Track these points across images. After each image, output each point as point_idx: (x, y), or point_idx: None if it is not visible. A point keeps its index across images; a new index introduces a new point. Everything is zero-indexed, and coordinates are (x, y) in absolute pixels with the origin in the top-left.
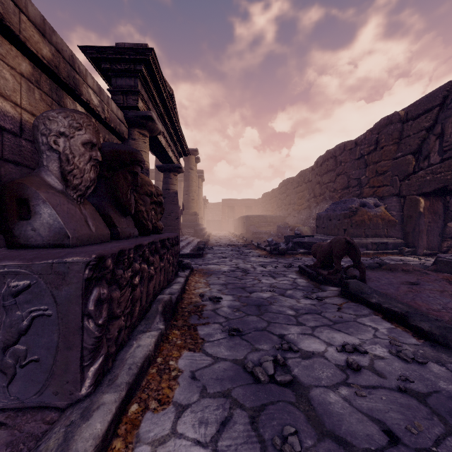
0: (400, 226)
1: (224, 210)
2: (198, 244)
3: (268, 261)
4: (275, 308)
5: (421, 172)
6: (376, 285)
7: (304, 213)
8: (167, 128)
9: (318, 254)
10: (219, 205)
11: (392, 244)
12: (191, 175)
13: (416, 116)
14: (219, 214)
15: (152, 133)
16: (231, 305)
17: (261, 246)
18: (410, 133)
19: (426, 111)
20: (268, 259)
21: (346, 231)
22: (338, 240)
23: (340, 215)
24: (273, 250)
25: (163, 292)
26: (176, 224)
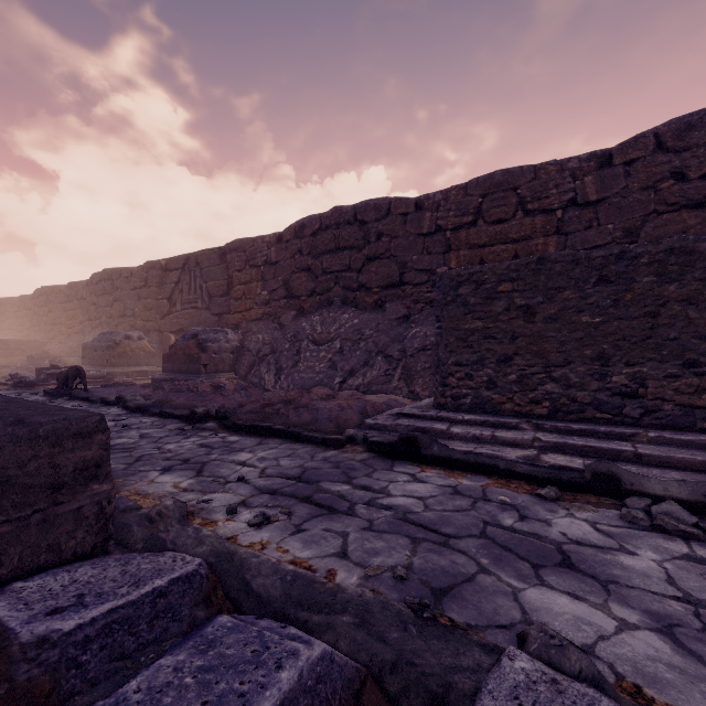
0: (159, 357)
1: None
2: None
3: (11, 393)
4: None
5: (172, 315)
6: (99, 394)
7: (75, 339)
8: None
9: (61, 379)
10: None
11: (151, 372)
12: None
13: (171, 270)
14: None
15: None
16: None
17: (0, 382)
18: (167, 282)
19: (176, 269)
20: (11, 391)
21: (109, 361)
22: (72, 368)
23: (104, 346)
24: (19, 383)
25: None
26: None
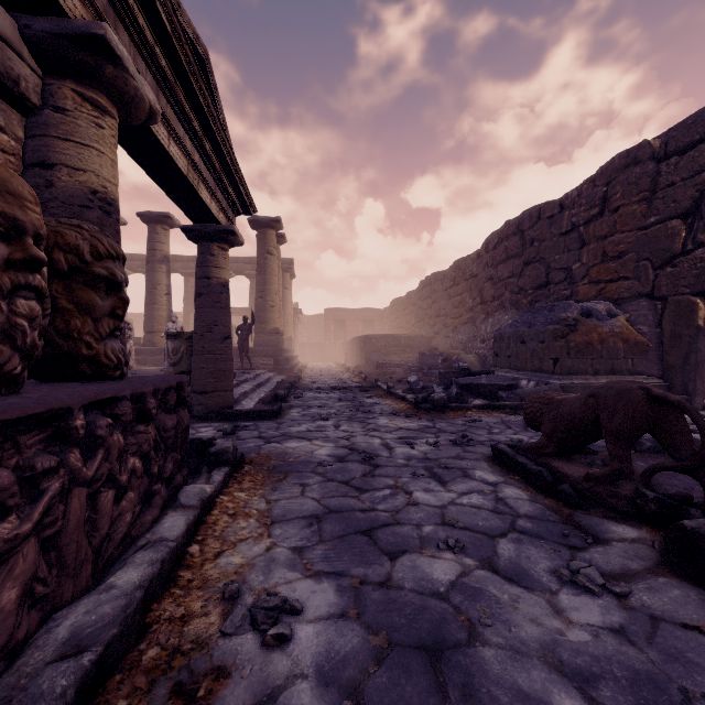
0: (655, 353)
1: (328, 326)
2: (276, 387)
3: (416, 428)
4: (499, 669)
5: (701, 251)
6: None
7: (463, 331)
8: (192, 131)
9: (550, 423)
10: (320, 318)
11: None
12: (269, 264)
13: (686, 147)
14: (320, 333)
15: (127, 107)
16: (329, 658)
17: (396, 392)
18: (675, 179)
19: None
20: (415, 422)
21: (558, 363)
22: (623, 392)
23: (544, 332)
24: (422, 401)
25: (38, 640)
26: (224, 350)
